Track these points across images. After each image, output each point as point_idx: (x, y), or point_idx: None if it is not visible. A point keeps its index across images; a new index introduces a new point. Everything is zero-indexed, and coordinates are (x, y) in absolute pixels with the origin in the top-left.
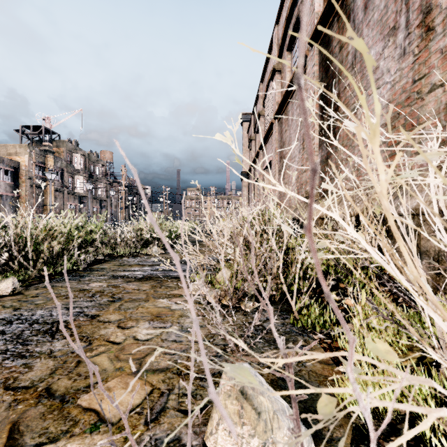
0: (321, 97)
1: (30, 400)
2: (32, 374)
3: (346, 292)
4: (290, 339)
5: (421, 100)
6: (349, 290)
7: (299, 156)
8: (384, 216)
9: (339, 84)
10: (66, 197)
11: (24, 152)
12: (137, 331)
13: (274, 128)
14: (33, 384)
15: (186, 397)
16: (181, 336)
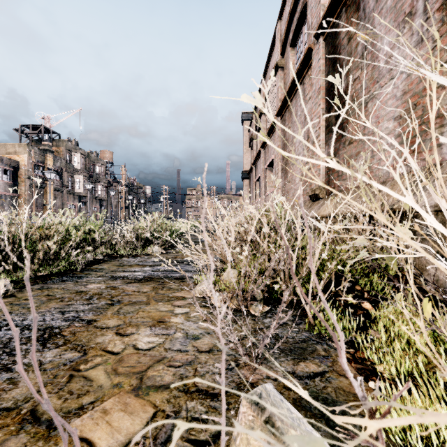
0: (328, 91)
1: (11, 426)
2: (16, 392)
3: (363, 295)
4: (308, 348)
5: (442, 88)
6: (396, 297)
7: (303, 153)
8: (401, 213)
9: (347, 76)
10: (65, 196)
11: (24, 151)
12: (138, 339)
13: (276, 125)
14: (17, 405)
15: (196, 422)
16: (187, 344)
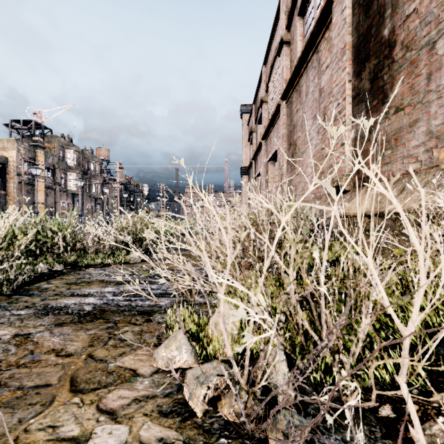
0: (357, 49)
1: None
2: None
3: None
4: None
5: None
6: None
7: (317, 137)
8: None
9: (392, 17)
10: (57, 194)
11: (12, 147)
12: None
13: (281, 111)
14: None
15: None
16: None
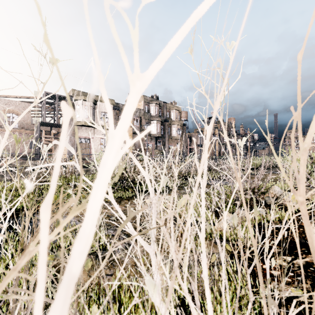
0: None
1: None
2: None
3: None
4: None
5: None
6: None
7: None
8: None
9: None
10: (220, 146)
11: None
12: None
13: None
14: None
15: None
16: None
